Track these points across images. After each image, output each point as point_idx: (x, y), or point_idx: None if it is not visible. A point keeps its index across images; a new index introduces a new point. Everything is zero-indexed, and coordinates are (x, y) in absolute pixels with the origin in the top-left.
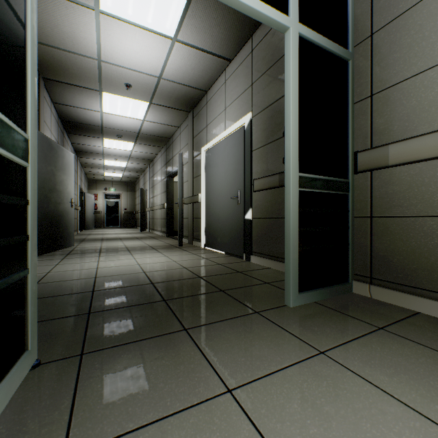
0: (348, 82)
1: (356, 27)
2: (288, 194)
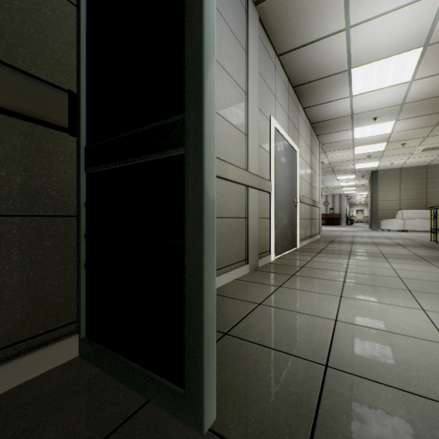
0: None
1: None
2: (213, 160)
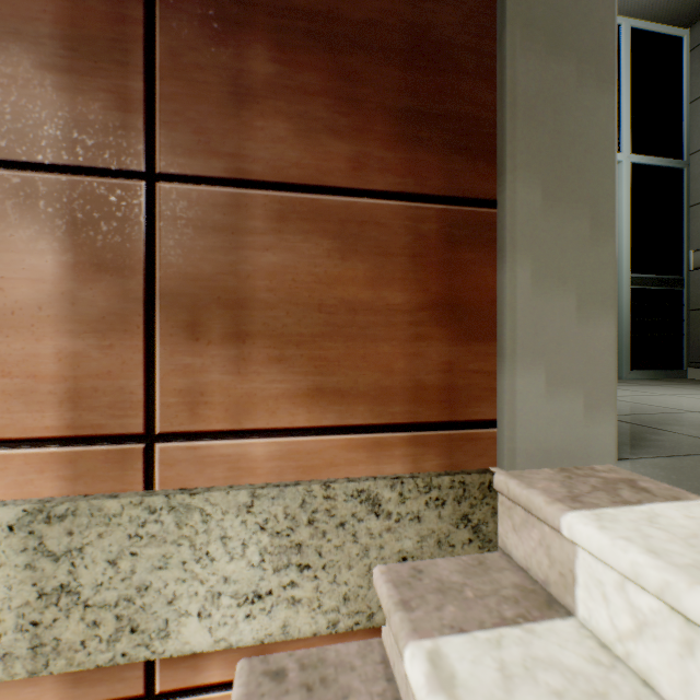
0: (682, 188)
1: (691, 138)
2: (620, 291)
